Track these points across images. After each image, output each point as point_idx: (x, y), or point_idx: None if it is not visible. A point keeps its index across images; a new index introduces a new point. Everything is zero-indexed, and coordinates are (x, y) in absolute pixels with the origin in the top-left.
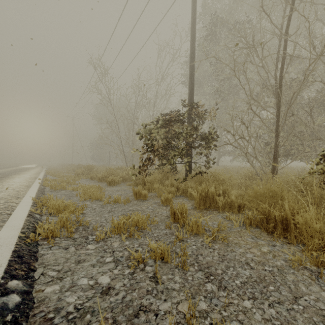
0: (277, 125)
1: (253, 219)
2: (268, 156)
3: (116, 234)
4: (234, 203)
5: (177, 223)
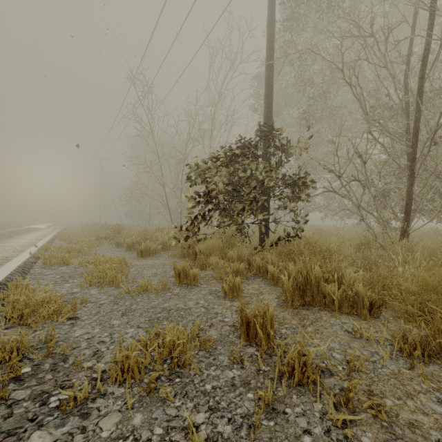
0: (412, 160)
1: (420, 343)
2: (392, 210)
3: (118, 384)
4: (362, 299)
5: (255, 345)
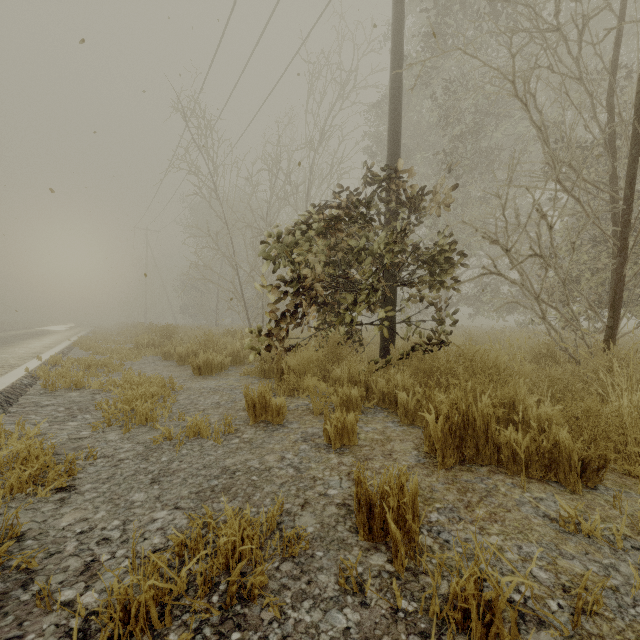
0: (624, 223)
1: None
2: (588, 303)
3: None
4: (568, 457)
5: (385, 549)
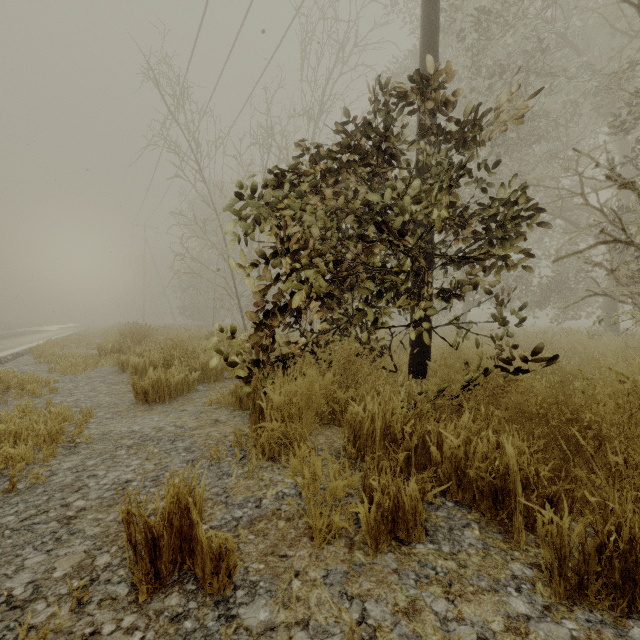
0: None
1: None
2: None
3: None
4: None
5: None
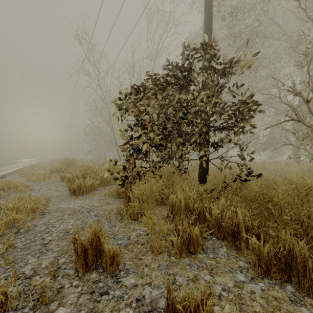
0: None
1: None
2: None
3: None
4: None
5: None
